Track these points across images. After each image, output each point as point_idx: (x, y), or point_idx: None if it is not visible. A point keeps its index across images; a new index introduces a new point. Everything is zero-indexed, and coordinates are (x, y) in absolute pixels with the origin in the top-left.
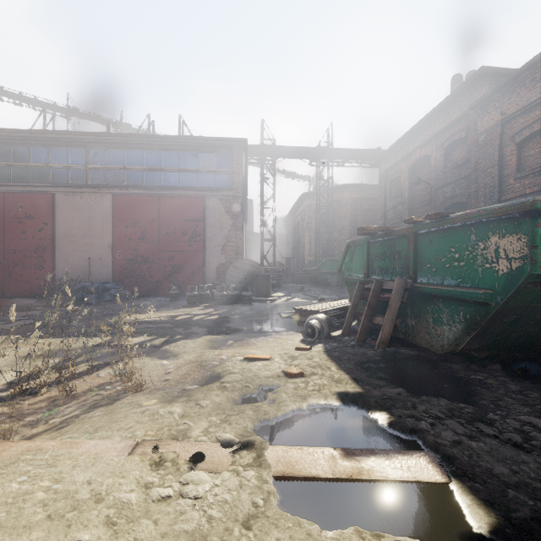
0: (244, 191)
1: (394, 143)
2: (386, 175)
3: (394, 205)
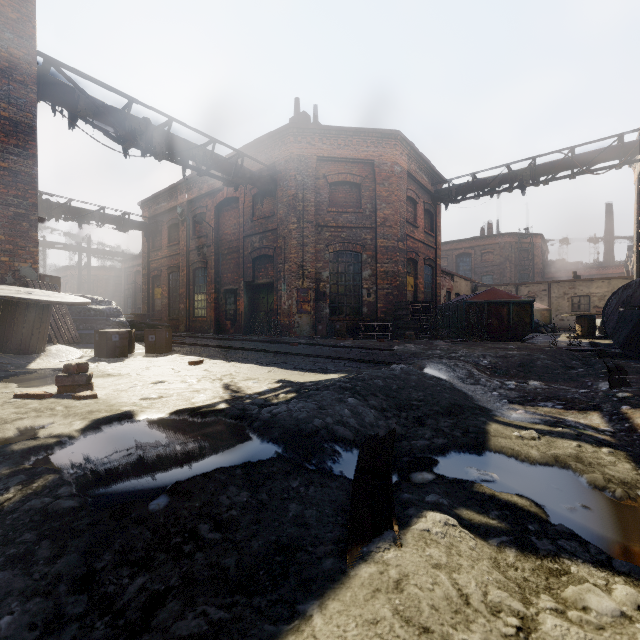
0: None
1: (128, 257)
2: (126, 270)
3: (129, 288)
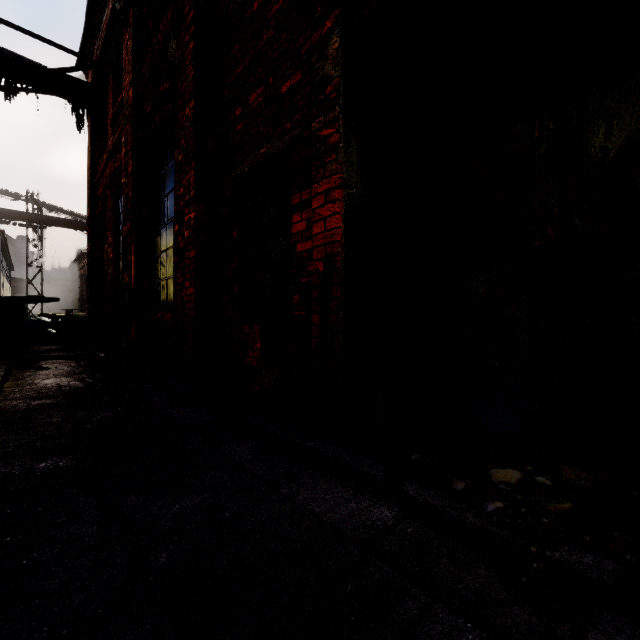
0: (5, 251)
1: None
2: None
3: None
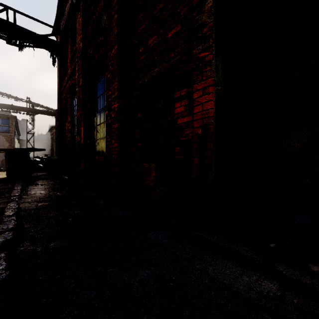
0: (17, 126)
1: None
2: None
3: None
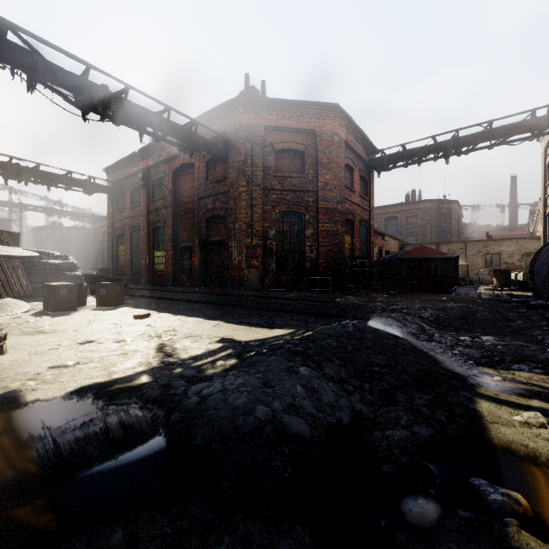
0: None
1: (97, 219)
2: (95, 230)
3: (98, 246)
